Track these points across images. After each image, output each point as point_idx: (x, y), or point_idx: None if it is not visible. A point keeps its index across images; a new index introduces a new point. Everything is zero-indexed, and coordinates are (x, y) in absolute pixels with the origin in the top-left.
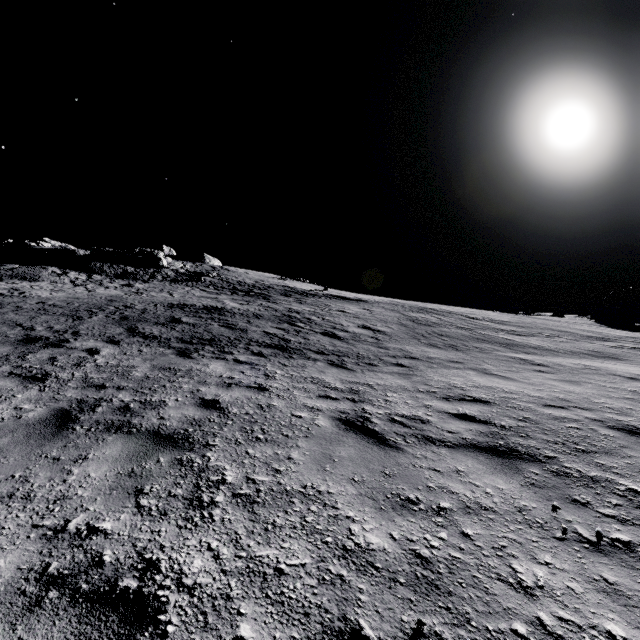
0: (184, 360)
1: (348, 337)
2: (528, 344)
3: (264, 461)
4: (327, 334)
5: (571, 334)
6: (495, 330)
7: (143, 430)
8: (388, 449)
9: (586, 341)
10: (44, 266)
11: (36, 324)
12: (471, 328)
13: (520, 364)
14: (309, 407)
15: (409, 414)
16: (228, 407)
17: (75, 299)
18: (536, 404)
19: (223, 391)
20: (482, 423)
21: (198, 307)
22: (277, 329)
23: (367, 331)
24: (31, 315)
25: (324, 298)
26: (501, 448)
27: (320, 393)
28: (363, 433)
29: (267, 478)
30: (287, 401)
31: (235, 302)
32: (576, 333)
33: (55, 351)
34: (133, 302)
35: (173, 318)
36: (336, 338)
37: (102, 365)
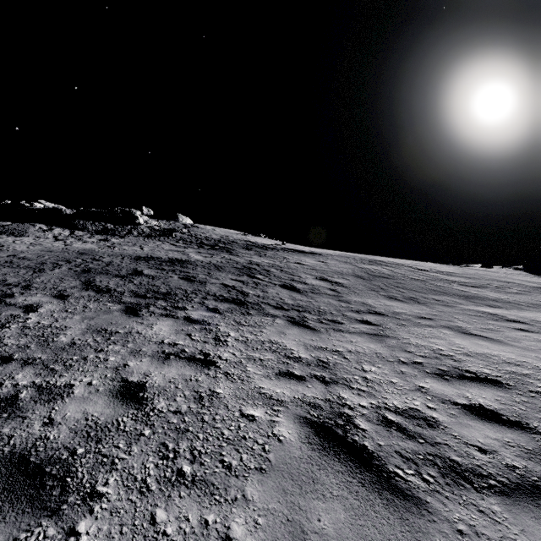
0: (127, 319)
1: (307, 289)
2: (486, 296)
3: None
4: (286, 286)
5: (518, 285)
6: (446, 281)
7: (5, 452)
8: (401, 506)
9: (538, 292)
10: (33, 223)
11: None
12: (423, 279)
13: (494, 320)
14: (266, 396)
15: (404, 406)
16: (154, 398)
17: (48, 252)
18: None
19: (156, 367)
20: (517, 427)
21: (163, 259)
22: (236, 281)
23: (325, 283)
24: None
25: (282, 251)
26: None
27: (280, 368)
28: (350, 457)
29: None
30: (237, 385)
31: (199, 255)
32: (521, 284)
33: None
34: (102, 255)
35: (135, 270)
36: (295, 291)
37: (30, 326)
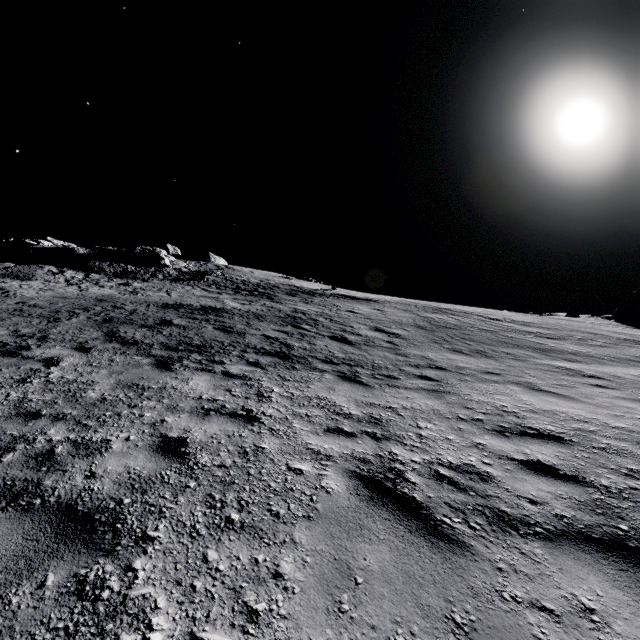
0: (160, 373)
1: (360, 341)
2: (565, 349)
3: (231, 584)
4: (336, 338)
5: (604, 337)
6: (521, 332)
7: (51, 502)
8: (445, 548)
9: (625, 345)
10: (41, 265)
11: (1, 327)
12: (495, 330)
13: (569, 376)
14: (314, 451)
15: (458, 462)
16: (196, 452)
17: (61, 299)
18: (630, 442)
19: (196, 423)
20: (572, 481)
21: (195, 307)
22: (279, 332)
23: (381, 334)
24: (2, 317)
25: (332, 298)
26: (631, 542)
27: (329, 424)
28: (398, 507)
29: (229, 639)
30: (283, 440)
31: (236, 302)
32: (608, 335)
33: (4, 362)
34: (124, 302)
35: (163, 320)
36: (346, 343)
37: (53, 381)
